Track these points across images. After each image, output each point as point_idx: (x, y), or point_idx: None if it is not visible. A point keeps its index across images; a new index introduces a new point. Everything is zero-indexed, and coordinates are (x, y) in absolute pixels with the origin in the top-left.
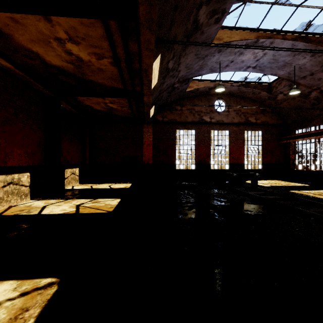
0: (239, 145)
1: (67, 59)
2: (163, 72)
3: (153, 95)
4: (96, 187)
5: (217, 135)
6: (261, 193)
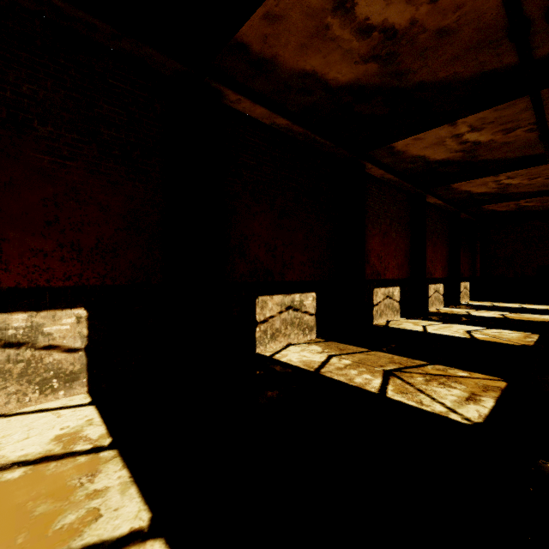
0: None
1: (495, 187)
2: None
3: None
4: (499, 305)
5: None
6: None
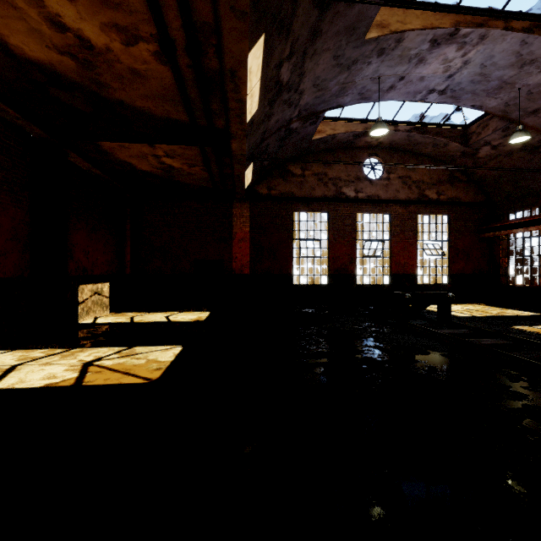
0: (408, 240)
1: (58, 42)
2: (269, 89)
3: (249, 138)
4: (140, 320)
5: (369, 222)
6: (461, 331)
